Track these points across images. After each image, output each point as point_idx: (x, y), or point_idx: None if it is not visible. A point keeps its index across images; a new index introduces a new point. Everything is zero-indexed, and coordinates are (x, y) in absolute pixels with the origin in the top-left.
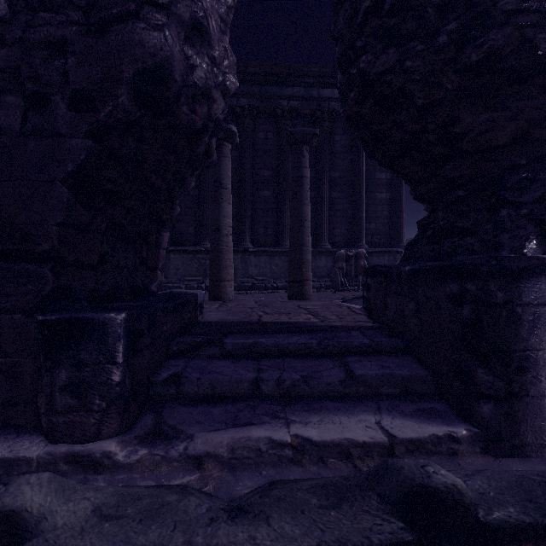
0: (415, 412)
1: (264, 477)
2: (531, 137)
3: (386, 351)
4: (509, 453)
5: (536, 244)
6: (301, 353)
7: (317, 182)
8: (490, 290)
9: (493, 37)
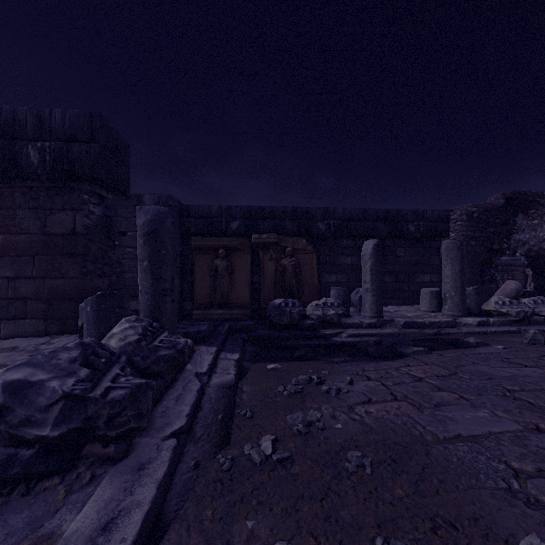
0: None
1: None
2: None
3: None
4: None
5: None
6: None
7: None
8: None
9: None
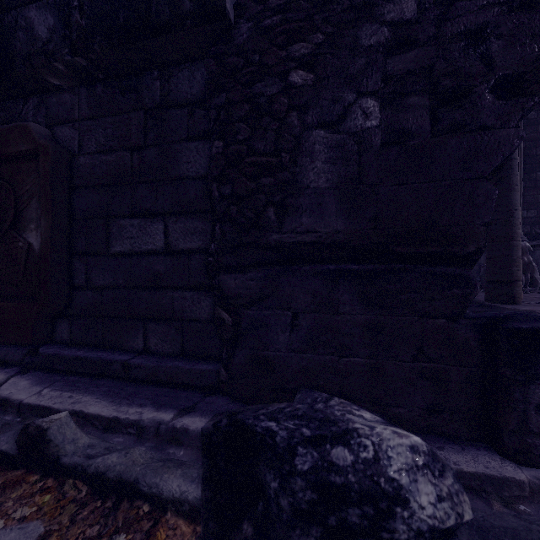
0: None
1: None
2: None
3: None
4: None
5: None
6: None
7: None
8: None
9: None
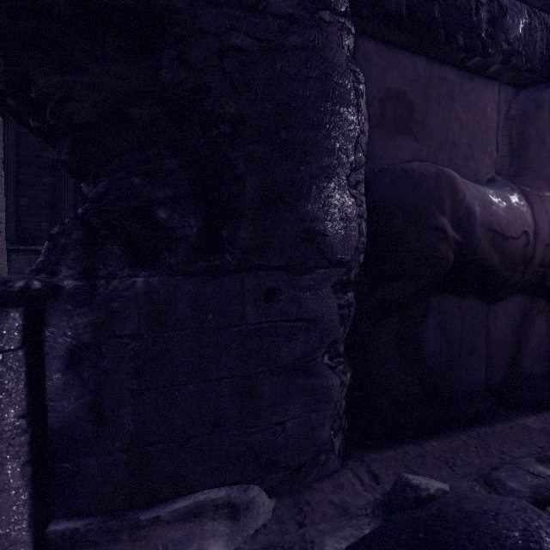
0: None
1: None
2: (132, 117)
3: None
4: None
5: (73, 258)
6: None
7: None
8: None
9: None
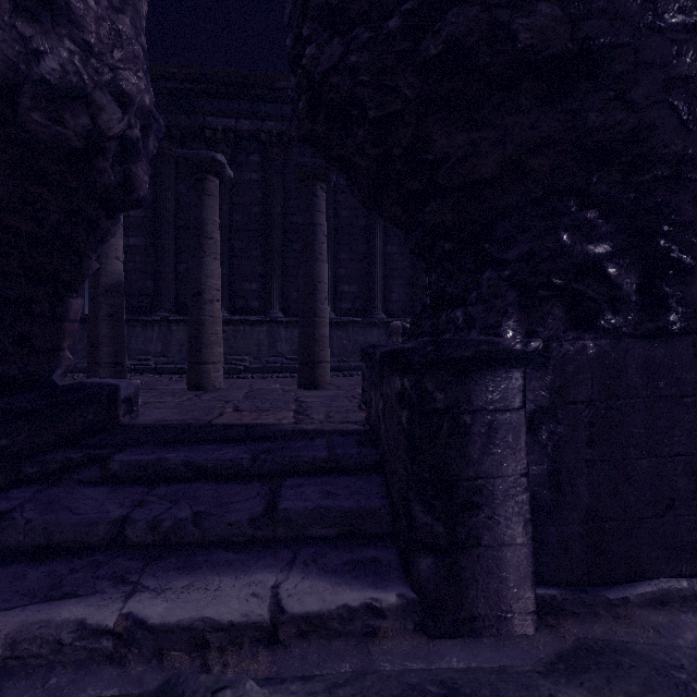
0: (344, 566)
1: (45, 690)
2: (528, 169)
3: (350, 469)
4: (451, 631)
5: (515, 320)
6: (224, 474)
7: (368, 232)
8: (426, 389)
9: (452, 19)
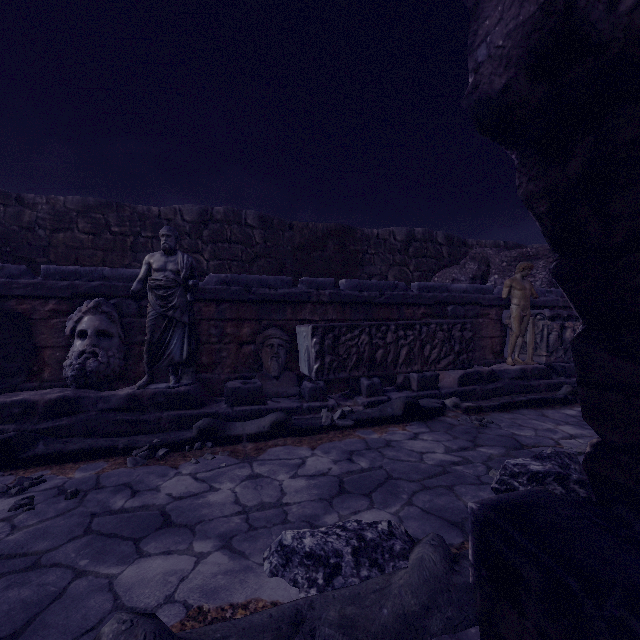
0: None
1: None
2: None
3: None
4: None
5: None
6: None
7: None
8: None
9: None
